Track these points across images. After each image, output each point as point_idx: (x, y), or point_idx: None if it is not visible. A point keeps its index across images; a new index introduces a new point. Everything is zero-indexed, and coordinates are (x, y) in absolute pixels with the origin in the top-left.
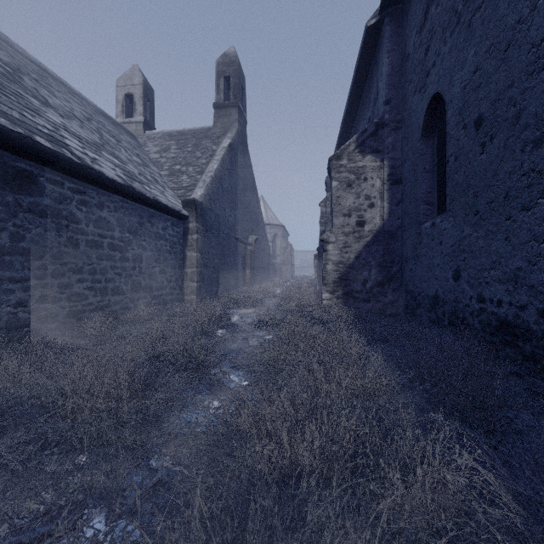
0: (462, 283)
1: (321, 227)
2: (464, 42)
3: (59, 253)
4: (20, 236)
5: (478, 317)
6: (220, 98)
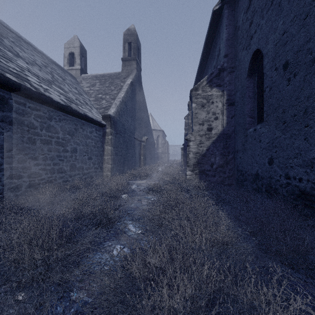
0: (274, 166)
1: (185, 131)
2: (276, 16)
3: (23, 148)
4: None
5: (285, 188)
6: (125, 55)
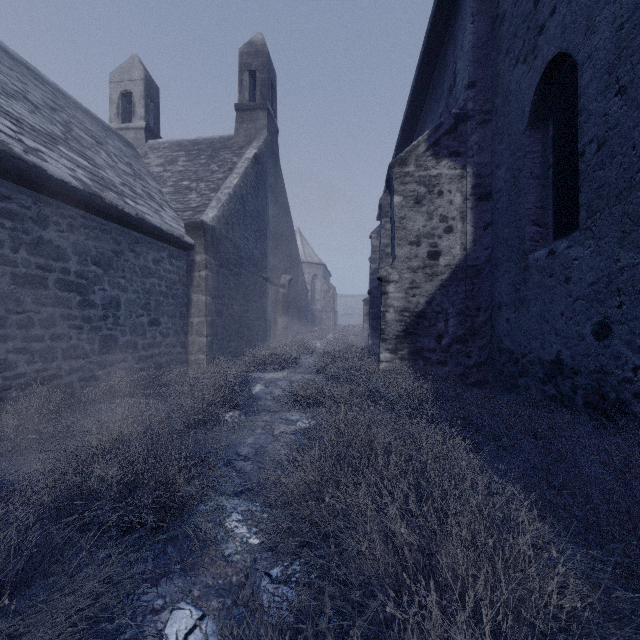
0: (616, 343)
1: (373, 264)
2: None
3: None
4: None
5: None
6: (244, 98)
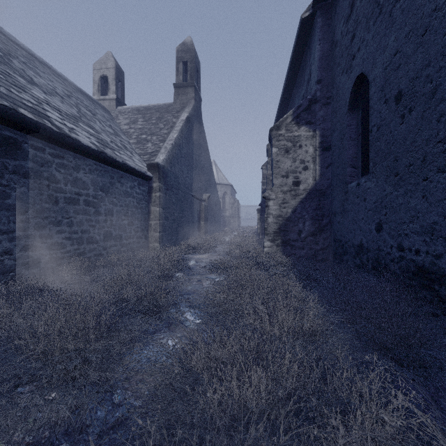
0: (384, 234)
1: (263, 186)
2: (385, 30)
3: (41, 209)
4: (6, 194)
5: (398, 263)
6: (179, 79)
